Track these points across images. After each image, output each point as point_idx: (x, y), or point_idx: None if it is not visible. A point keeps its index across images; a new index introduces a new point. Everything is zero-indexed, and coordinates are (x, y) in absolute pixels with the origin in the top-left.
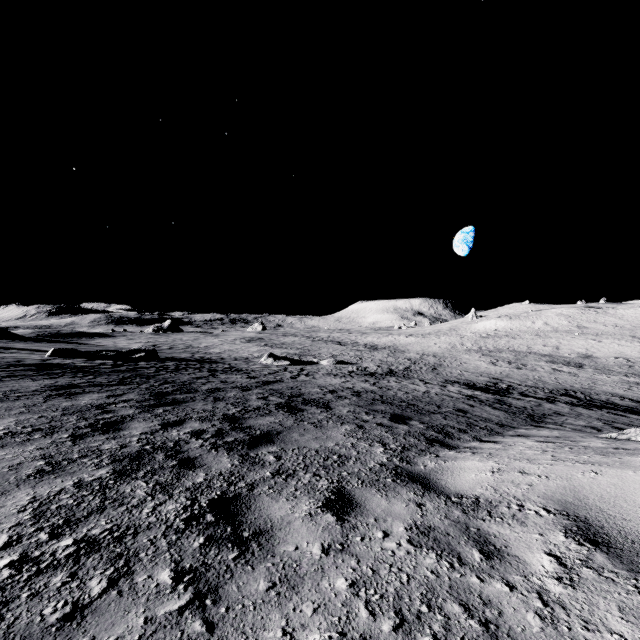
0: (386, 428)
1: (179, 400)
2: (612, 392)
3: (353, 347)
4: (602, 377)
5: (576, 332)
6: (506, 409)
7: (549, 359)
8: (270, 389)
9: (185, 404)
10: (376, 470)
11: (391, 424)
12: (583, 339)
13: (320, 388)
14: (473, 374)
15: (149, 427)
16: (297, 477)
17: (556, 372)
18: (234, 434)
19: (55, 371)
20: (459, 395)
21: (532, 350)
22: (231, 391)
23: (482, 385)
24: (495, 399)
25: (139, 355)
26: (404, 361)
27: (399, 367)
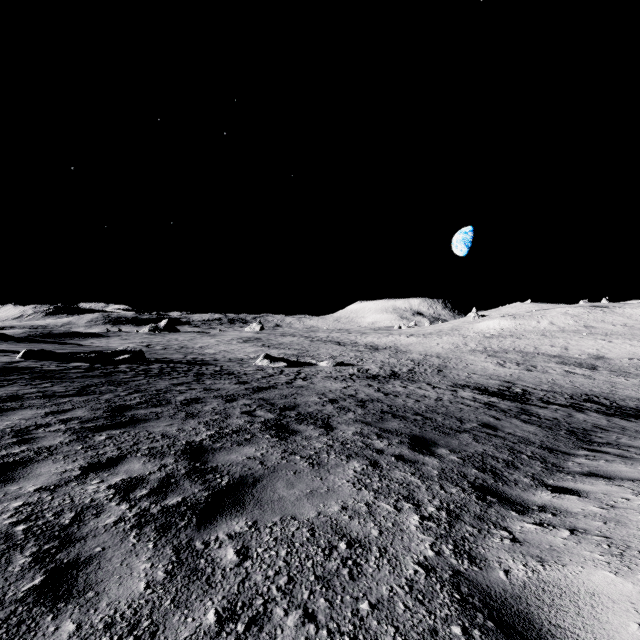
0: (410, 465)
1: (139, 418)
2: (637, 397)
3: (353, 347)
4: (620, 380)
5: (584, 332)
6: (538, 422)
7: (559, 360)
8: (260, 399)
9: (143, 425)
10: (422, 590)
11: (415, 456)
12: (592, 339)
13: (318, 396)
14: (482, 377)
15: (61, 473)
16: (268, 629)
17: (569, 374)
18: (186, 487)
19: (10, 377)
20: (476, 403)
21: (540, 351)
22: (211, 402)
23: (495, 389)
24: (517, 408)
25: (123, 357)
26: (407, 362)
27: (402, 369)
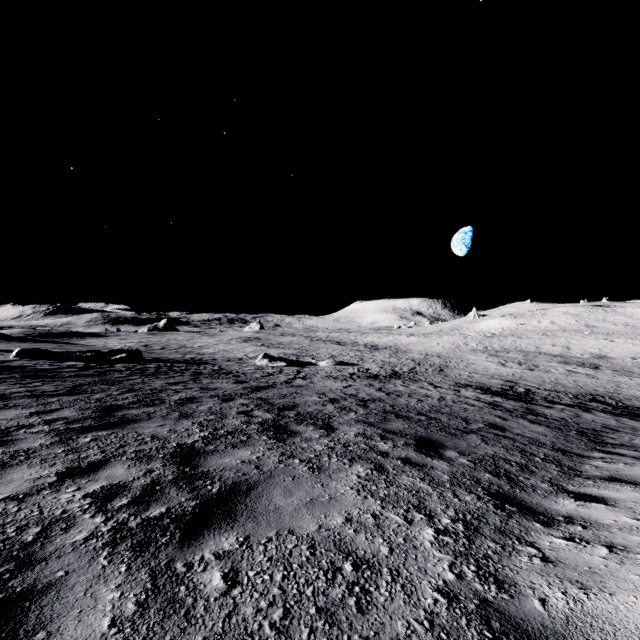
0: (418, 470)
1: (129, 418)
2: None
3: (353, 347)
4: (624, 379)
5: (585, 331)
6: (546, 423)
7: (561, 360)
8: (258, 398)
9: (133, 425)
10: (445, 626)
11: (422, 459)
12: (594, 339)
13: (318, 396)
14: (484, 376)
15: (34, 480)
16: None
17: (572, 374)
18: (172, 495)
19: None
20: (480, 403)
21: (541, 350)
22: (207, 402)
23: (497, 389)
24: (523, 408)
25: (120, 356)
26: (408, 362)
27: (403, 368)
